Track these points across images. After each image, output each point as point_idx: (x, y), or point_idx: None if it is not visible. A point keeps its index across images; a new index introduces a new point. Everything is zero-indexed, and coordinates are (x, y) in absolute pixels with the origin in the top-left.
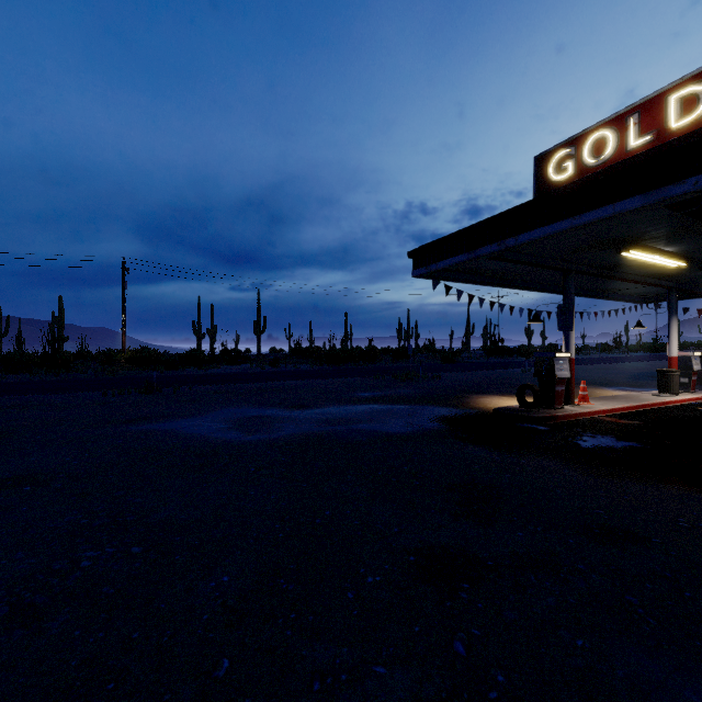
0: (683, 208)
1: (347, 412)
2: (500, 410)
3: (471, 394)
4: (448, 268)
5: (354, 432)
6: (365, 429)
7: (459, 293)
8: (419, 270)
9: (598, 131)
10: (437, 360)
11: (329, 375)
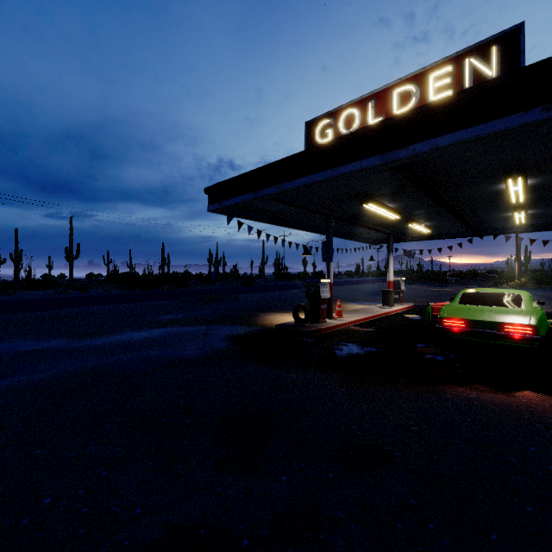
0: (404, 172)
1: (141, 338)
2: (280, 327)
3: (260, 312)
4: (238, 205)
5: (140, 361)
6: (154, 356)
7: (249, 228)
8: (214, 205)
9: (349, 108)
10: (238, 283)
11: (137, 299)
